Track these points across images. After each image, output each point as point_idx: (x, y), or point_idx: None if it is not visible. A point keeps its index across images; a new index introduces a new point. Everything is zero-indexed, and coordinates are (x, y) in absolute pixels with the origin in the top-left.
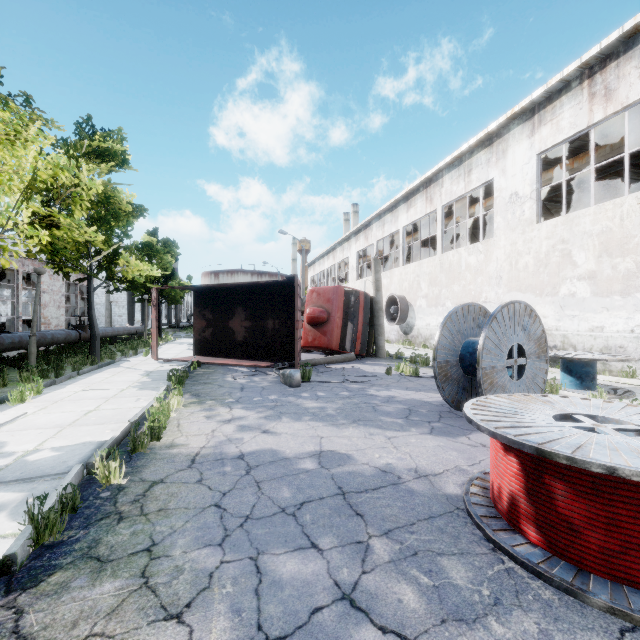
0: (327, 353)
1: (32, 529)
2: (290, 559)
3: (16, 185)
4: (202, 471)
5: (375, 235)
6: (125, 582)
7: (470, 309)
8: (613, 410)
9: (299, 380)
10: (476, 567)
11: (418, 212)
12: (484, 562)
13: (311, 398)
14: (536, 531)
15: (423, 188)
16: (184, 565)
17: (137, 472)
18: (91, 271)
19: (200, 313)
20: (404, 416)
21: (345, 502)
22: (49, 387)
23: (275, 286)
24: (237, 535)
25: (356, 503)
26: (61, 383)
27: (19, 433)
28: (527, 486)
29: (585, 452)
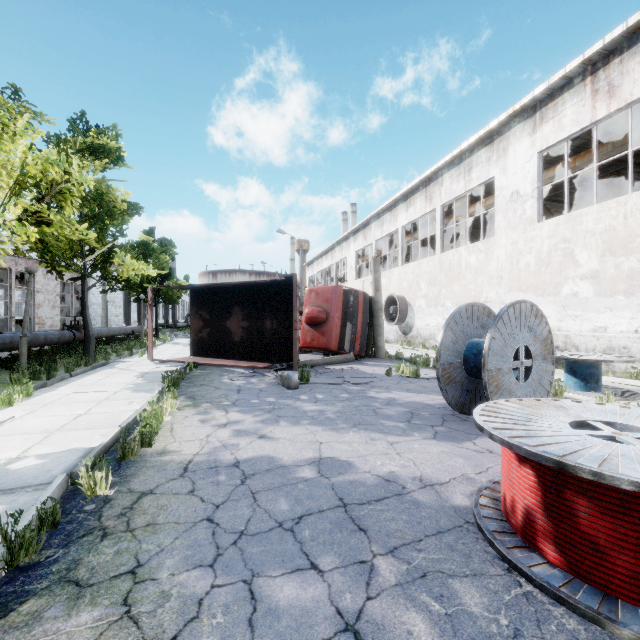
0: (326, 354)
1: (5, 550)
2: (288, 582)
3: (4, 181)
4: (194, 480)
5: (374, 234)
6: (104, 611)
7: (474, 309)
8: (632, 416)
9: (297, 382)
10: (491, 591)
11: (417, 211)
12: (500, 585)
13: (310, 400)
14: (555, 550)
15: (422, 187)
16: (171, 590)
17: (125, 482)
18: (85, 270)
19: (197, 313)
20: (406, 420)
21: (347, 515)
22: (40, 389)
23: (273, 286)
24: (230, 554)
25: (358, 516)
26: (53, 385)
27: (4, 439)
28: (545, 501)
29: (612, 466)
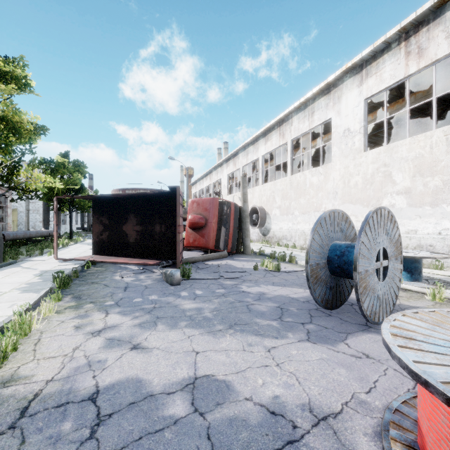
0: (205, 251)
1: None
2: None
3: None
4: (26, 436)
5: (241, 162)
6: None
7: (335, 215)
8: None
9: (179, 279)
10: None
11: (273, 144)
12: None
13: (189, 297)
14: None
15: (277, 126)
16: None
17: None
18: None
19: (98, 219)
20: (278, 317)
21: None
22: None
23: (162, 197)
24: None
25: None
26: None
27: None
28: None
29: None
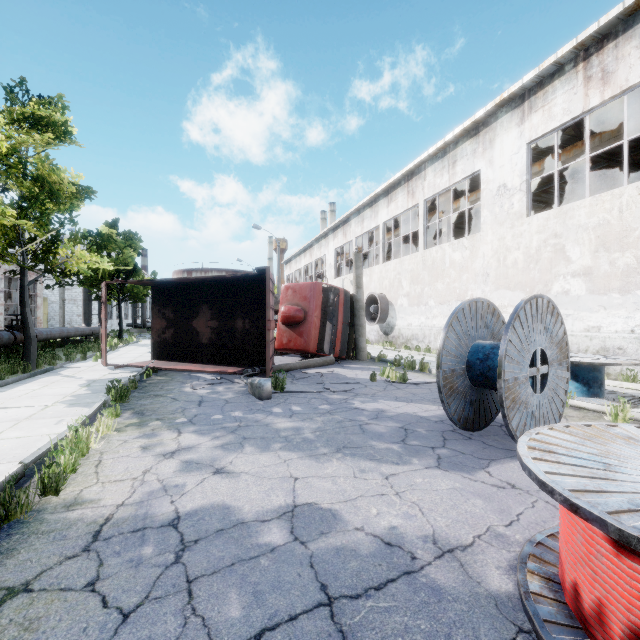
0: (304, 356)
1: None
2: None
3: None
4: (103, 559)
5: (354, 231)
6: None
7: (478, 306)
8: None
9: (270, 391)
10: None
11: (399, 207)
12: None
13: (284, 415)
14: None
15: (404, 181)
16: None
17: None
18: (24, 261)
19: (159, 312)
20: (400, 439)
21: (333, 626)
22: None
23: (245, 281)
24: None
25: (352, 628)
26: None
27: None
28: None
29: None
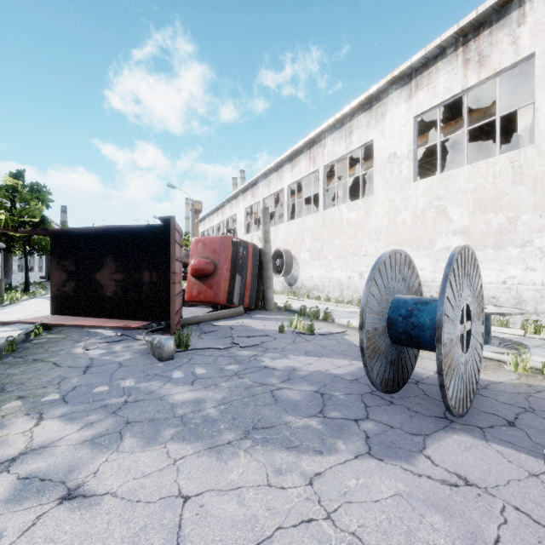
0: (214, 307)
1: None
2: None
3: None
4: None
5: (261, 193)
6: None
7: (397, 257)
8: None
9: (172, 350)
10: None
11: (302, 171)
12: None
13: (185, 381)
14: None
15: (307, 149)
16: None
17: None
18: None
19: (59, 264)
20: (318, 410)
21: None
22: None
23: (152, 233)
24: None
25: None
26: None
27: None
28: None
29: None
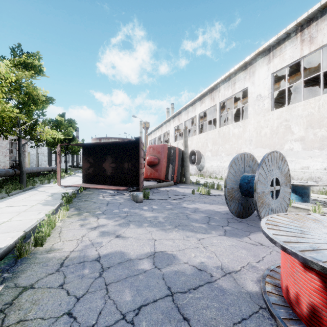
0: (158, 181)
1: None
2: None
3: None
4: (66, 274)
5: (183, 118)
6: None
7: (245, 156)
8: None
9: (142, 198)
10: None
11: (206, 106)
12: None
13: (149, 210)
14: None
15: (209, 93)
16: None
17: (15, 277)
18: (20, 134)
19: (86, 159)
20: (206, 222)
21: (174, 304)
22: None
23: (129, 144)
24: None
25: (182, 305)
26: None
27: None
28: None
29: None
